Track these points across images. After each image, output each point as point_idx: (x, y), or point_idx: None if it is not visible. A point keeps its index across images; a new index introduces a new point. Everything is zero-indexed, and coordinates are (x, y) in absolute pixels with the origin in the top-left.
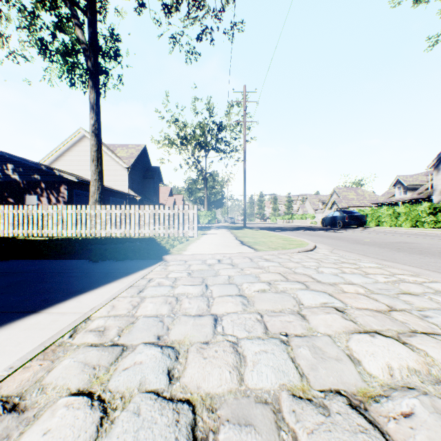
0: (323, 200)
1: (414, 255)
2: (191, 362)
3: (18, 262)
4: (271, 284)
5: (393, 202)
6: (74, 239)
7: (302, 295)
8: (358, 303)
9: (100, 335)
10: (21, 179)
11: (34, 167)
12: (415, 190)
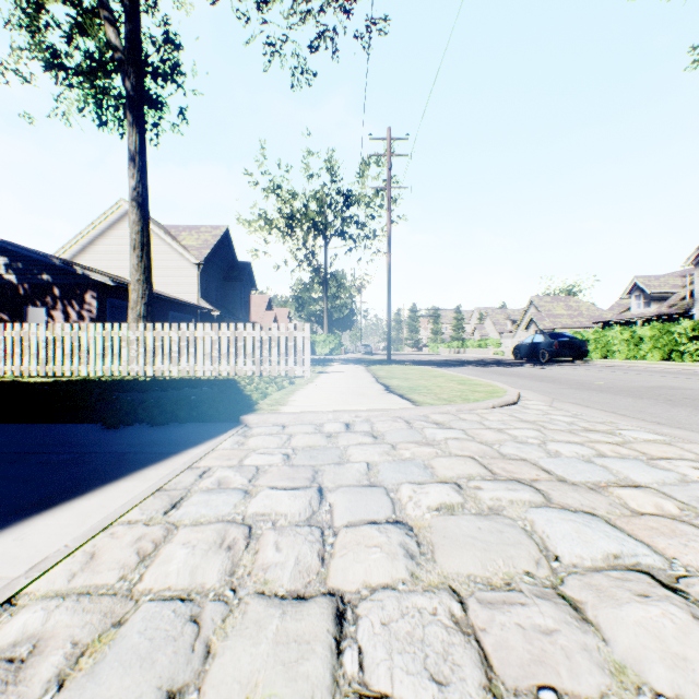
0: (513, 318)
1: None
2: None
3: None
4: (463, 489)
5: (628, 321)
6: (98, 381)
7: (544, 524)
8: (696, 554)
9: None
10: (19, 281)
11: (42, 262)
12: (664, 300)
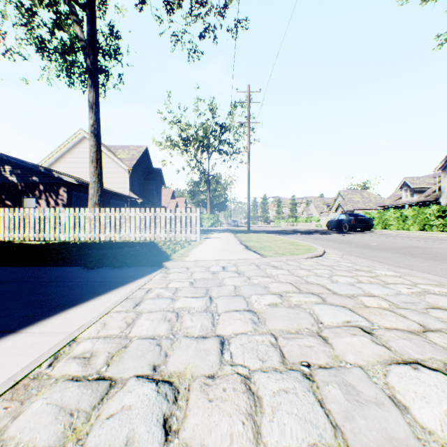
0: (328, 203)
1: (430, 261)
2: (193, 406)
3: (8, 269)
4: (283, 297)
5: (400, 205)
6: (72, 243)
7: (319, 310)
8: (386, 321)
9: (85, 365)
10: (18, 181)
11: (33, 169)
12: (422, 193)
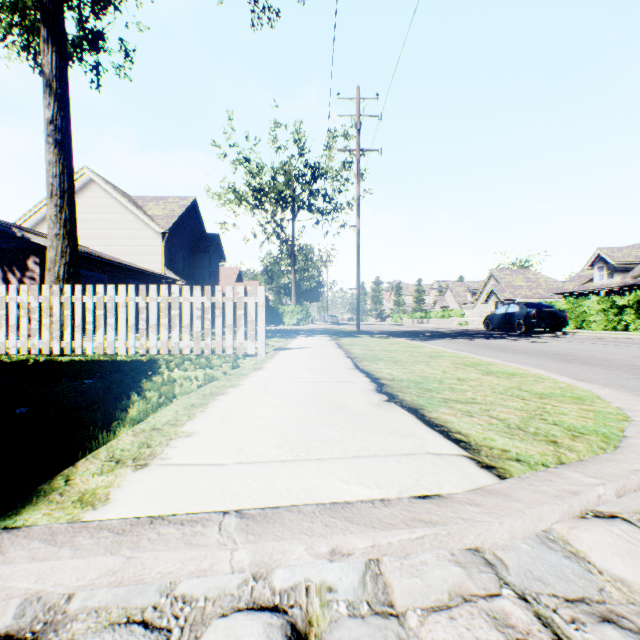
0: (473, 289)
1: None
2: None
3: None
4: None
5: (591, 292)
6: None
7: None
8: None
9: None
10: None
11: None
12: (628, 272)
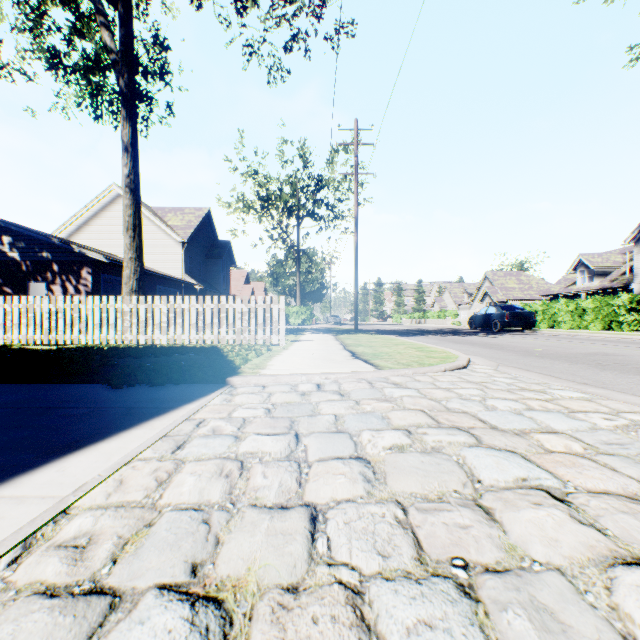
0: (470, 291)
1: (630, 375)
2: None
3: None
4: (413, 434)
5: (574, 294)
6: (96, 349)
7: (473, 458)
8: (586, 478)
9: (72, 562)
10: (22, 258)
11: (43, 241)
12: (606, 275)
